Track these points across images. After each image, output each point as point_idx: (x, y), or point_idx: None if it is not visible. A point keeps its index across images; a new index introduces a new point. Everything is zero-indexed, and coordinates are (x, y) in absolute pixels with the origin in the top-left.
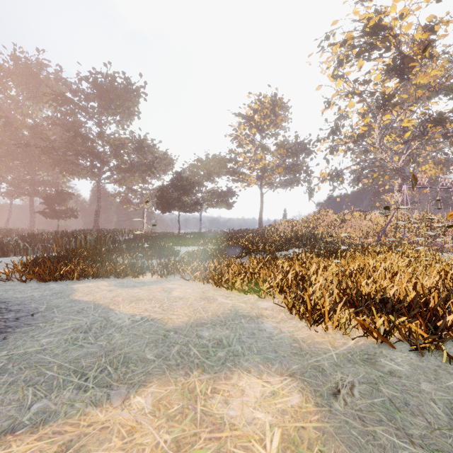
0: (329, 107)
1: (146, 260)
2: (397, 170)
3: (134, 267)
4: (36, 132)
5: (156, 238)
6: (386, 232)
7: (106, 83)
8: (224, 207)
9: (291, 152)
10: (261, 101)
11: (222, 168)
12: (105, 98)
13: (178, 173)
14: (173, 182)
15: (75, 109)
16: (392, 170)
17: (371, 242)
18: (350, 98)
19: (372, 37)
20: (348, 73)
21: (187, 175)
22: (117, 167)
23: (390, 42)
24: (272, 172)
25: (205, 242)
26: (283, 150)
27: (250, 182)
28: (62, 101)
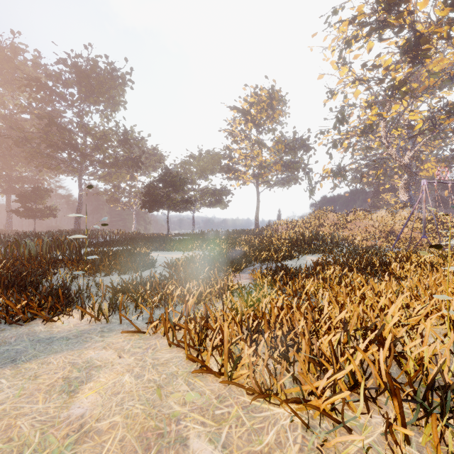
0: (332, 97)
1: (102, 275)
2: (405, 166)
3: (65, 293)
4: (9, 122)
5: (137, 241)
6: (395, 233)
7: (88, 69)
8: (218, 206)
9: (290, 148)
10: (258, 94)
11: (216, 164)
12: (86, 84)
13: (166, 167)
14: (161, 177)
15: (51, 95)
16: (393, 169)
17: (382, 244)
18: (356, 85)
19: (386, 12)
20: (356, 57)
21: (177, 170)
22: (100, 161)
23: (404, 20)
24: (269, 169)
25: (194, 246)
26: (281, 145)
27: (246, 180)
28: (37, 87)
